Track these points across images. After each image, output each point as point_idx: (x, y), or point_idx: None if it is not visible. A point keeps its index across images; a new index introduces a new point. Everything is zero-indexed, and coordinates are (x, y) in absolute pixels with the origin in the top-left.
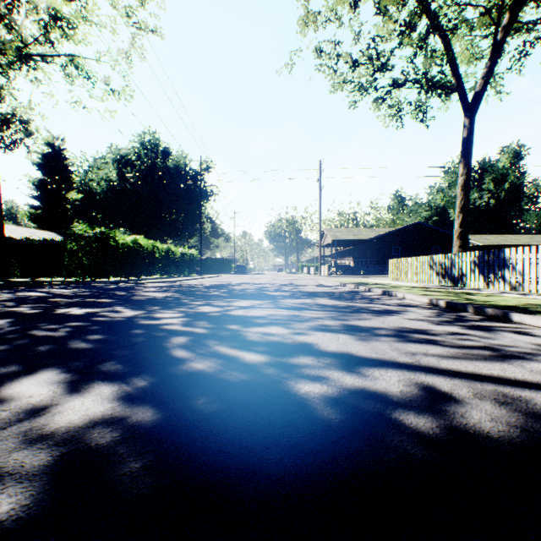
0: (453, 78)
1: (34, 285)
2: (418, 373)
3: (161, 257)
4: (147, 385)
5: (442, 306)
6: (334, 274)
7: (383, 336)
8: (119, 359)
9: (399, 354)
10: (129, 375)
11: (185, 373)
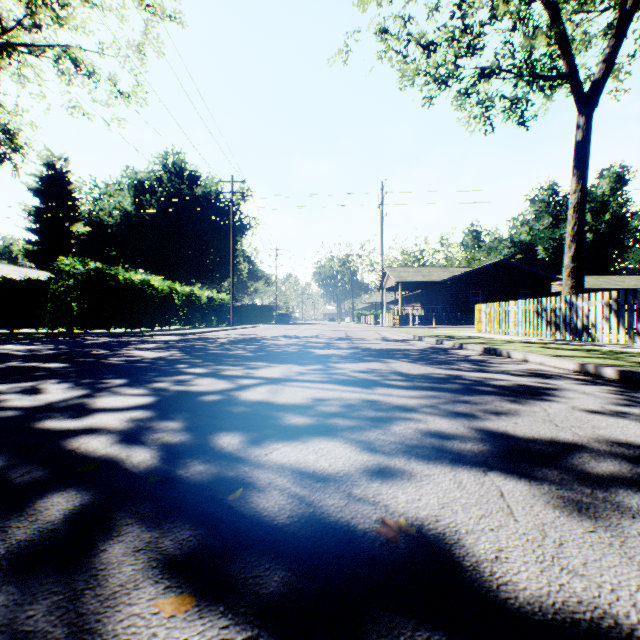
0: (563, 62)
1: None
2: None
3: (181, 302)
4: None
5: (610, 377)
6: (399, 324)
7: (613, 483)
8: None
9: None
10: None
11: None
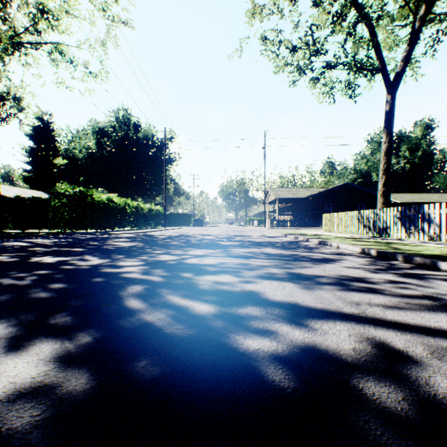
0: (377, 60)
1: (22, 236)
2: (366, 326)
3: (131, 212)
4: (90, 342)
5: (373, 255)
6: (276, 226)
7: (325, 284)
8: (71, 310)
9: (344, 304)
10: (76, 329)
11: (133, 326)
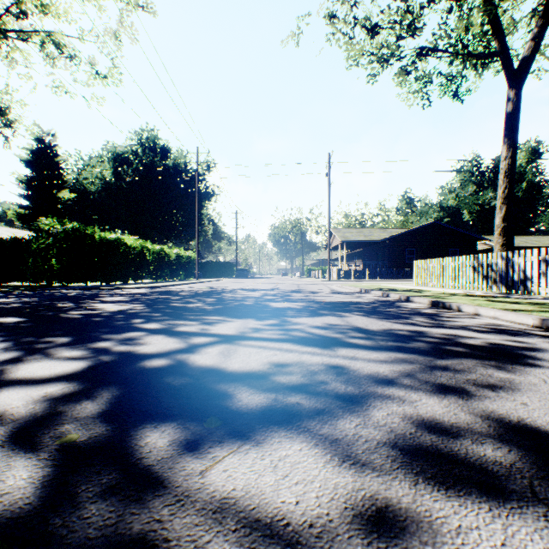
0: (495, 40)
1: None
2: None
3: (152, 259)
4: None
5: None
6: (344, 278)
7: None
8: None
9: None
10: None
11: None
